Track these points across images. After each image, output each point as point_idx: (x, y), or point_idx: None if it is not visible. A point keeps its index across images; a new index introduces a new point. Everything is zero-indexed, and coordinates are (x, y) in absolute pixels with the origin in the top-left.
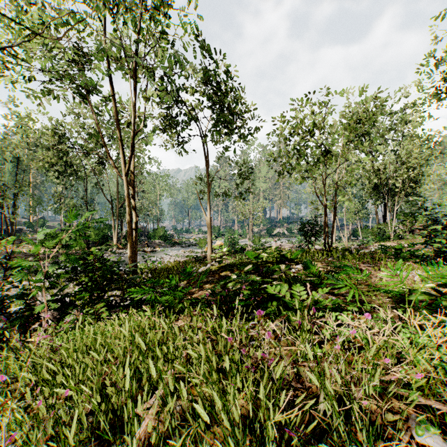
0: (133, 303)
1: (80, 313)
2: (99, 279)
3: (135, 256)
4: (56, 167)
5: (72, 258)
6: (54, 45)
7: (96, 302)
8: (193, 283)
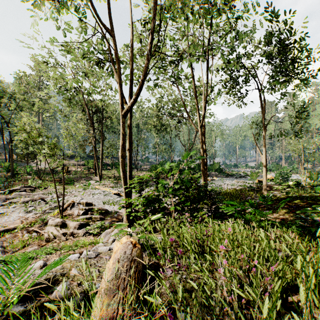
0: (217, 215)
1: (189, 215)
2: (196, 195)
3: (205, 182)
4: (155, 127)
5: (186, 181)
6: (163, 57)
7: (197, 210)
8: (260, 207)
